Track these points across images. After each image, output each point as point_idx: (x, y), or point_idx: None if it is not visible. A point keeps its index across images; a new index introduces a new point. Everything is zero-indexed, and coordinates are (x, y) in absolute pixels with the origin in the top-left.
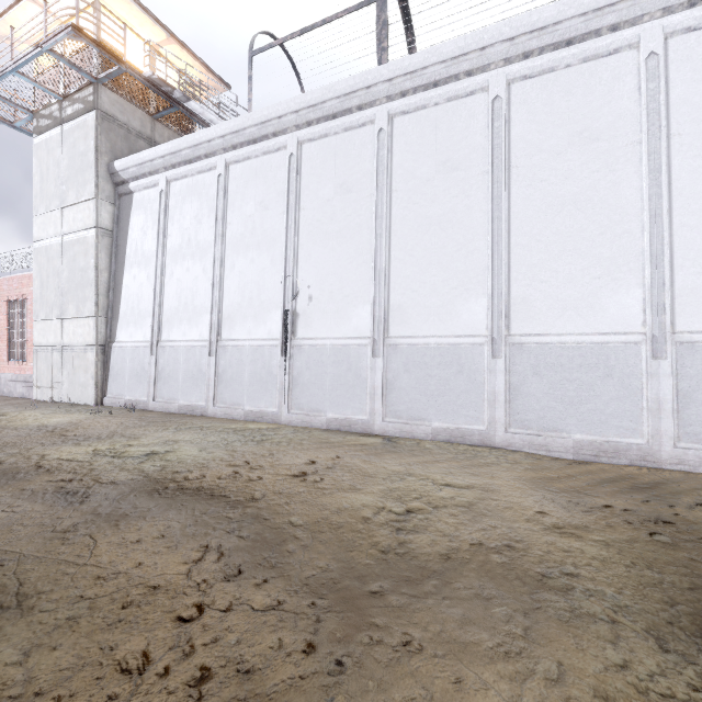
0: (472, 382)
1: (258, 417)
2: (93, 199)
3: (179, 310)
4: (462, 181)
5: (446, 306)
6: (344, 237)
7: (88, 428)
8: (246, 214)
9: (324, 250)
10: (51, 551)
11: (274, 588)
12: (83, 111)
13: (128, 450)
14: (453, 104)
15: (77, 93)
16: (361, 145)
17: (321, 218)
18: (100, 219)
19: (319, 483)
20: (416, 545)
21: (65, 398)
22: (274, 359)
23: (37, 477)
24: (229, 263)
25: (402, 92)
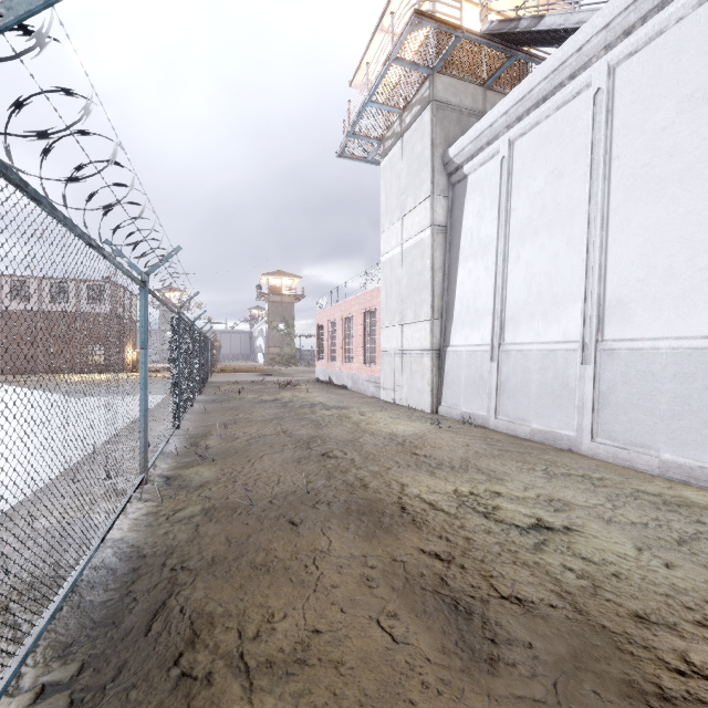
0: None
1: (696, 478)
2: (429, 197)
3: (528, 303)
4: None
5: None
6: None
7: (434, 446)
8: (654, 129)
9: None
10: None
11: None
12: (420, 111)
13: (501, 505)
14: None
15: (414, 98)
16: None
17: None
18: (435, 217)
19: None
20: None
21: (404, 402)
22: None
23: (404, 534)
24: (618, 219)
25: None
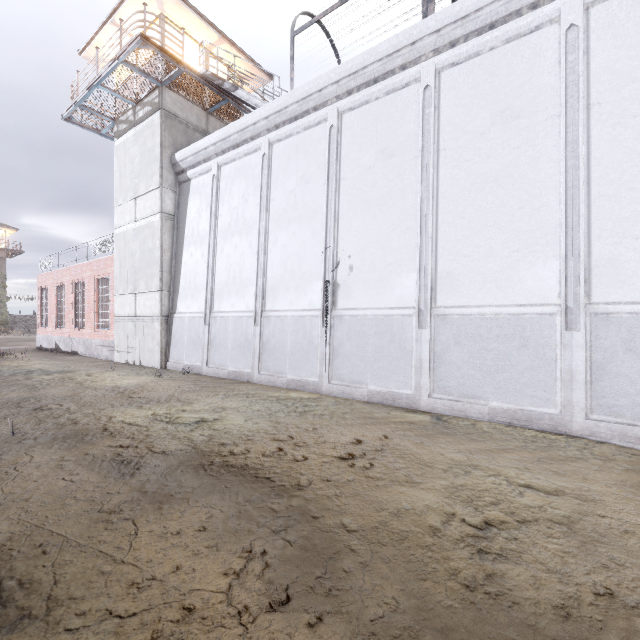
0: (539, 357)
1: (299, 386)
2: (159, 188)
3: (228, 284)
4: (525, 129)
5: (506, 272)
6: (387, 204)
7: (151, 390)
8: (288, 189)
9: (365, 219)
10: (93, 537)
11: (332, 635)
12: (151, 112)
13: (182, 416)
14: (513, 45)
15: (146, 98)
16: (404, 106)
17: (362, 187)
18: (164, 205)
19: (370, 470)
20: (512, 583)
21: (137, 361)
22: (315, 329)
23: (101, 441)
24: (273, 238)
25: (451, 42)
